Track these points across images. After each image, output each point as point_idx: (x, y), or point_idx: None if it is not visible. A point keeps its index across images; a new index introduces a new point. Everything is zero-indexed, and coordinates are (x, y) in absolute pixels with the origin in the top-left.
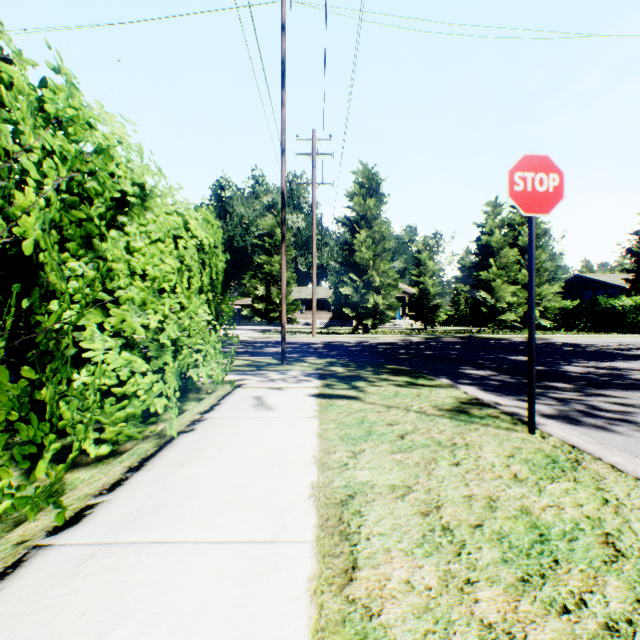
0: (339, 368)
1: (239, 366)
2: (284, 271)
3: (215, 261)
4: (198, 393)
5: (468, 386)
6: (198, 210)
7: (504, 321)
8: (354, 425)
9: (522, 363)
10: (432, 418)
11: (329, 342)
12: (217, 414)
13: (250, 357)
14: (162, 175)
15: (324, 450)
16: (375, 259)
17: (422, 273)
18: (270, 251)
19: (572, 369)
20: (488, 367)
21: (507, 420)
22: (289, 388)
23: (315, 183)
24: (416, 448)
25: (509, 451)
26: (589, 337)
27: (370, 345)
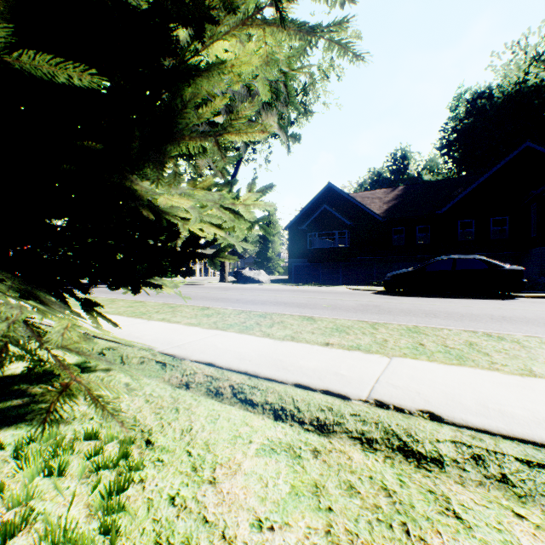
0: None
1: None
2: None
3: None
4: None
5: None
6: None
7: None
8: None
9: None
10: None
11: None
12: None
13: None
14: None
15: None
16: None
17: None
18: None
19: None
20: None
21: None
22: None
23: None
24: None
25: None
26: None
27: None
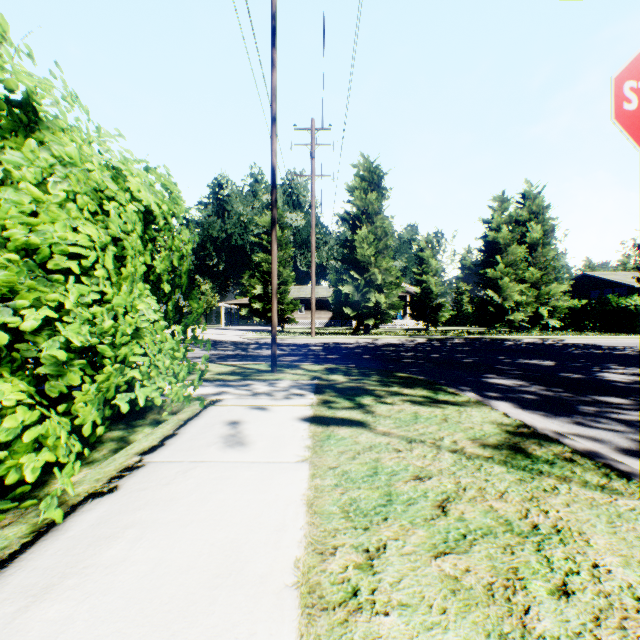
0: (340, 377)
1: (222, 374)
2: (275, 262)
3: (178, 242)
4: (159, 413)
5: (500, 402)
6: (151, 172)
7: (512, 321)
8: (363, 479)
9: (550, 369)
10: (478, 464)
11: (328, 343)
12: (164, 455)
13: (238, 362)
14: (78, 104)
15: (315, 546)
16: (377, 256)
17: (425, 272)
18: (268, 249)
19: (613, 377)
20: (513, 375)
21: (591, 468)
22: (275, 407)
23: (314, 175)
24: (474, 540)
25: (639, 549)
26: (604, 338)
27: (373, 347)
